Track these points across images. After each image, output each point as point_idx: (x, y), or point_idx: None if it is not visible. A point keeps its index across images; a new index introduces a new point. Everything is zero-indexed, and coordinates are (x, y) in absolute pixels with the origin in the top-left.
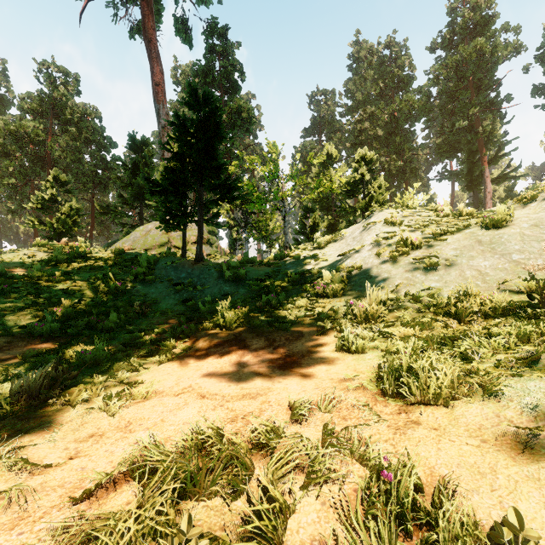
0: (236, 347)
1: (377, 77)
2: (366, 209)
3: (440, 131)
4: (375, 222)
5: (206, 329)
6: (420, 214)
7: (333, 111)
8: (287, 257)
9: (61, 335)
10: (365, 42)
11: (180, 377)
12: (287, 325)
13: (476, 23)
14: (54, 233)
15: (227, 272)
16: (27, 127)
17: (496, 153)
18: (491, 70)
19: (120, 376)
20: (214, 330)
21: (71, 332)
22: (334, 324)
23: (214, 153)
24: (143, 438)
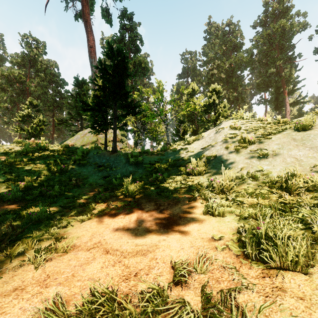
0: (134, 210)
1: (221, 43)
2: (216, 120)
3: (259, 75)
4: (224, 128)
5: (116, 196)
6: (251, 122)
7: (195, 63)
8: (168, 149)
9: (22, 200)
10: (214, 23)
11: (94, 233)
12: (169, 194)
13: (280, 11)
14: (30, 136)
15: (131, 159)
16: (15, 73)
17: (292, 88)
18: (289, 38)
19: (52, 232)
20: (121, 197)
21: (28, 198)
22: (200, 194)
23: (123, 85)
24: (54, 294)
